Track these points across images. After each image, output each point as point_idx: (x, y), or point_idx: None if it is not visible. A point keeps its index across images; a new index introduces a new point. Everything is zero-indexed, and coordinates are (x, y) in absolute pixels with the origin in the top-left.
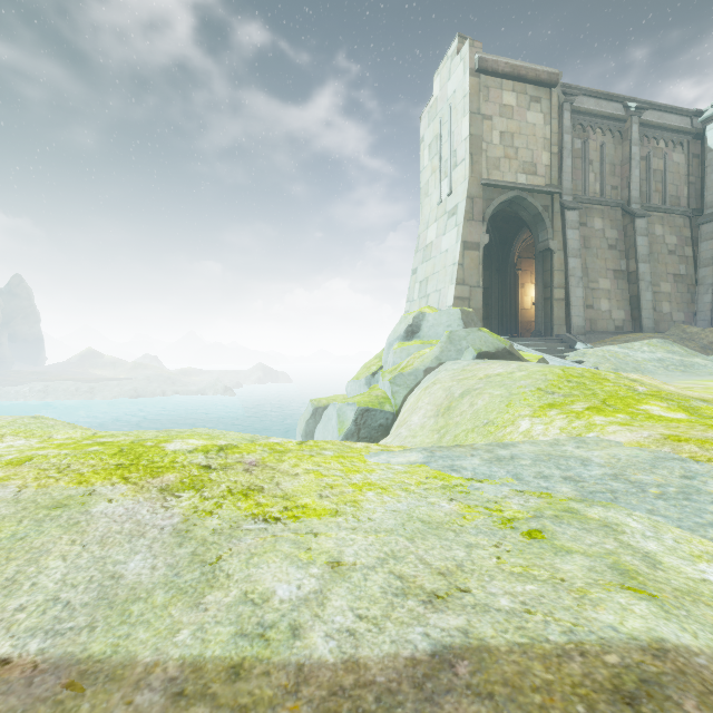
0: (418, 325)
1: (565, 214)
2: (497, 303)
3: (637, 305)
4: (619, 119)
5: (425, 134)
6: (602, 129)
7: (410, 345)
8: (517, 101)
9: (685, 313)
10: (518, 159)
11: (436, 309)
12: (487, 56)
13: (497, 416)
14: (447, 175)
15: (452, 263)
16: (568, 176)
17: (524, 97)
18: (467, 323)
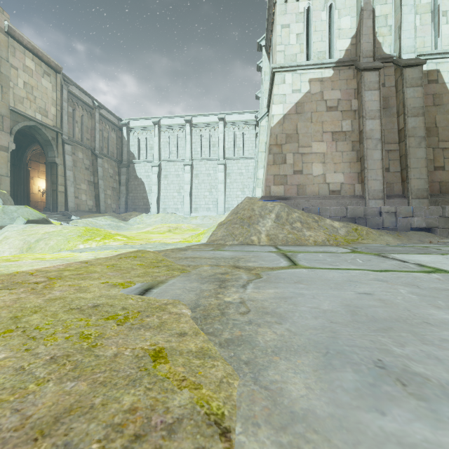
0: None
1: (65, 146)
2: (13, 187)
3: (99, 199)
4: (91, 107)
5: None
6: (82, 107)
7: None
8: (36, 68)
9: (116, 205)
10: (36, 104)
11: None
12: (15, 28)
13: (65, 246)
14: None
15: None
16: (66, 125)
17: (40, 68)
18: (5, 201)
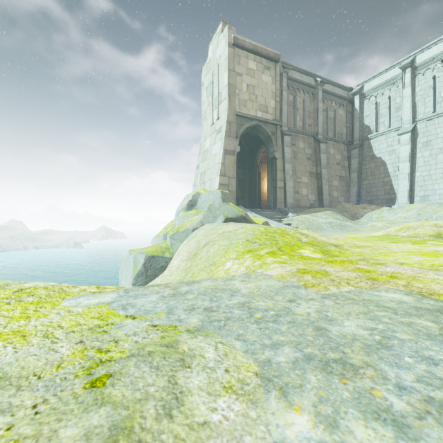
0: (195, 201)
1: (283, 137)
2: (248, 189)
3: (321, 192)
4: (312, 87)
5: (204, 80)
6: (303, 91)
7: (189, 213)
8: (257, 67)
9: (345, 197)
10: (257, 102)
11: (208, 190)
12: (239, 36)
13: (218, 259)
14: (216, 107)
15: (218, 162)
16: (285, 116)
17: (260, 65)
18: (224, 200)
